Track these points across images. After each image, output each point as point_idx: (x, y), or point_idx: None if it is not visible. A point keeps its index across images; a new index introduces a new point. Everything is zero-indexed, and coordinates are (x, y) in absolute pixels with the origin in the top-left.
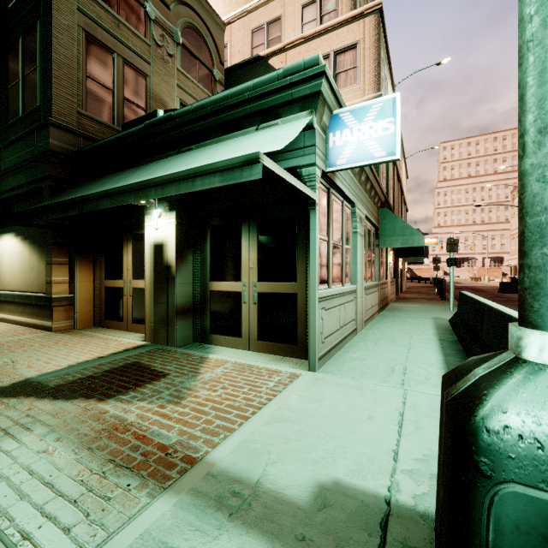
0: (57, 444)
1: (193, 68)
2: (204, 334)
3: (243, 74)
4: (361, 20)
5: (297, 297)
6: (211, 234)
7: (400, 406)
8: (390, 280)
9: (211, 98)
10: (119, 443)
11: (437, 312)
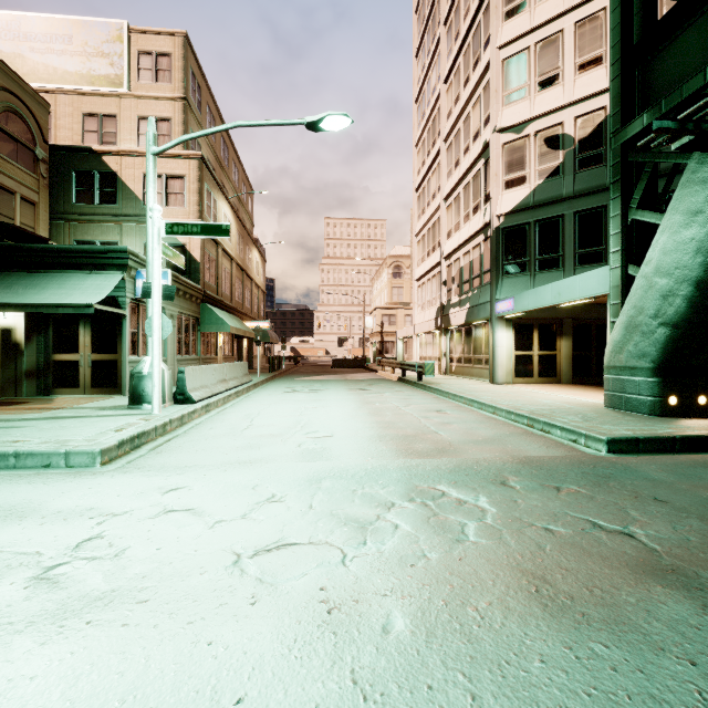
0: (1, 411)
1: (12, 150)
2: (47, 389)
3: (73, 158)
4: (188, 160)
5: (118, 362)
6: (54, 323)
7: None
8: (224, 357)
9: (58, 245)
10: (31, 409)
11: None
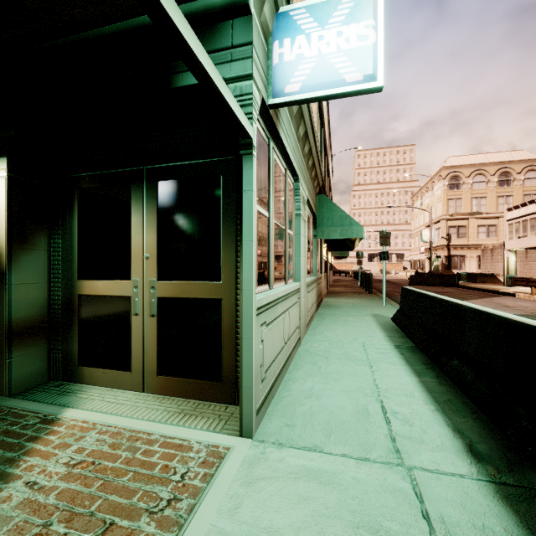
0: None
1: None
2: (68, 366)
3: None
4: None
5: (221, 305)
6: (79, 202)
7: (427, 535)
8: (324, 274)
9: None
10: None
11: (373, 307)
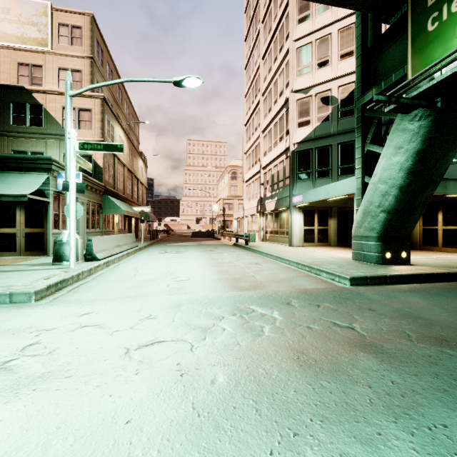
0: None
1: None
2: None
3: (10, 93)
4: (94, 99)
5: (44, 234)
6: None
7: None
8: (119, 230)
9: (0, 154)
10: None
11: None
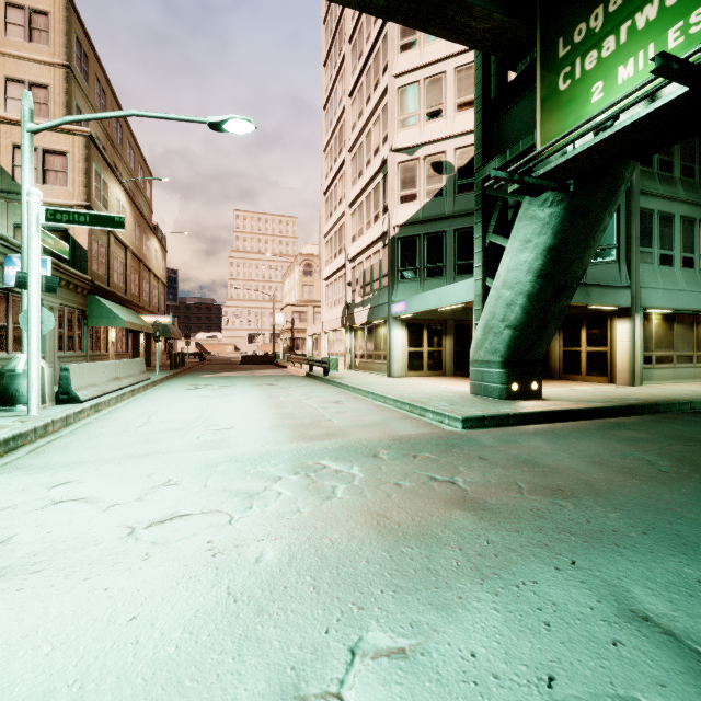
0: None
1: None
2: None
3: None
4: (72, 136)
5: None
6: None
7: None
8: (116, 353)
9: None
10: None
11: None
